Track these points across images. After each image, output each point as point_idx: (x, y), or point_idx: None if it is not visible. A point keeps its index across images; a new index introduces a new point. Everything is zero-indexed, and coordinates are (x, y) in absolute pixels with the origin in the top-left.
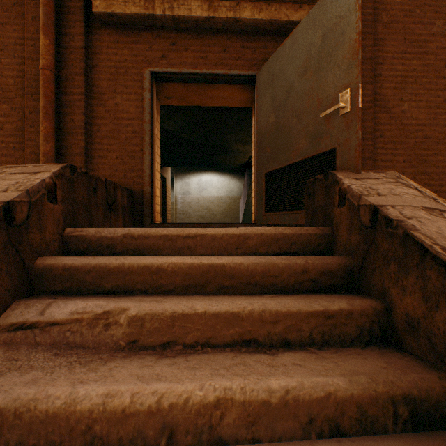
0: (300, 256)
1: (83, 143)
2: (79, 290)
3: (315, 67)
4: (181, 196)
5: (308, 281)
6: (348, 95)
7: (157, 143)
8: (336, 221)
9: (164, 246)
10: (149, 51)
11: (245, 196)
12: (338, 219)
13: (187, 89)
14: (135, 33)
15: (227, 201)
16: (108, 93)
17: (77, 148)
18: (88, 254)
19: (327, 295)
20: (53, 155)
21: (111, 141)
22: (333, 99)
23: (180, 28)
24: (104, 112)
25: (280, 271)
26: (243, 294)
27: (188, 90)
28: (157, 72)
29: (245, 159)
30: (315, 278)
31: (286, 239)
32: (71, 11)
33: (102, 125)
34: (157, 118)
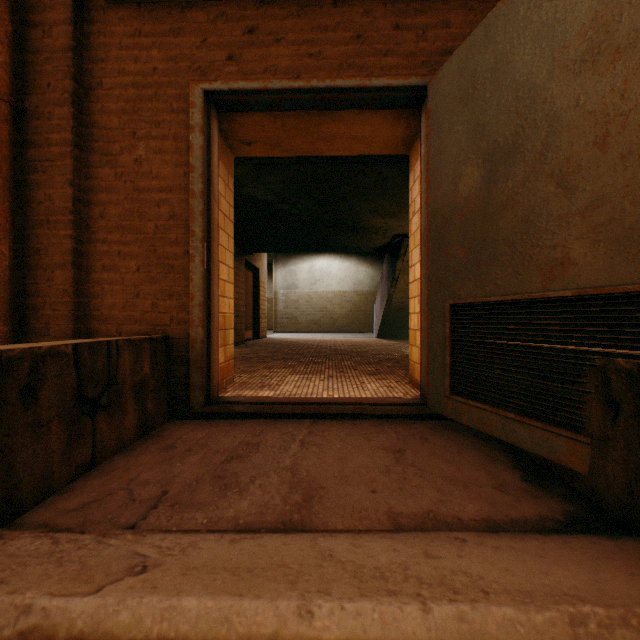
0: None
1: (69, 242)
2: None
3: (635, 34)
4: (283, 292)
5: None
6: None
7: (228, 230)
8: None
9: None
10: (202, 49)
11: (384, 297)
12: None
13: (282, 124)
14: (174, 13)
15: (354, 298)
16: (121, 139)
17: (58, 252)
18: None
19: None
20: (5, 272)
21: (127, 235)
22: None
23: None
24: (114, 178)
25: None
26: None
27: (284, 127)
28: (218, 90)
29: (385, 240)
30: None
31: None
32: None
33: (108, 203)
34: (228, 183)
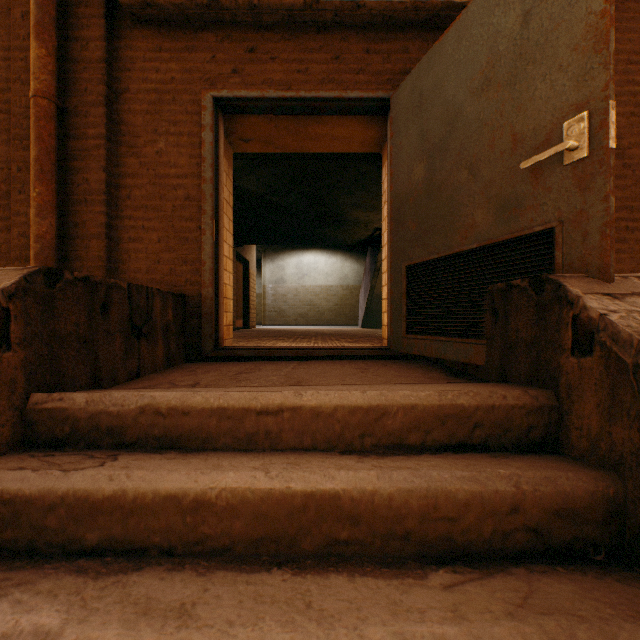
0: (497, 461)
1: (103, 217)
2: (32, 545)
3: (507, 76)
4: (272, 286)
5: (522, 531)
6: (585, 123)
7: (229, 214)
8: (569, 382)
9: (218, 430)
10: (211, 64)
11: (367, 288)
12: (573, 378)
13: (276, 125)
14: (189, 33)
15: (340, 292)
16: (144, 135)
17: (94, 225)
18: (73, 445)
19: (578, 584)
20: (53, 239)
21: (150, 213)
22: (548, 133)
23: (263, 22)
24: (139, 166)
25: (460, 508)
26: (380, 564)
27: (277, 128)
28: (225, 97)
29: (368, 233)
30: (538, 524)
31: (463, 416)
32: (84, 1)
33: (134, 187)
34: (229, 174)
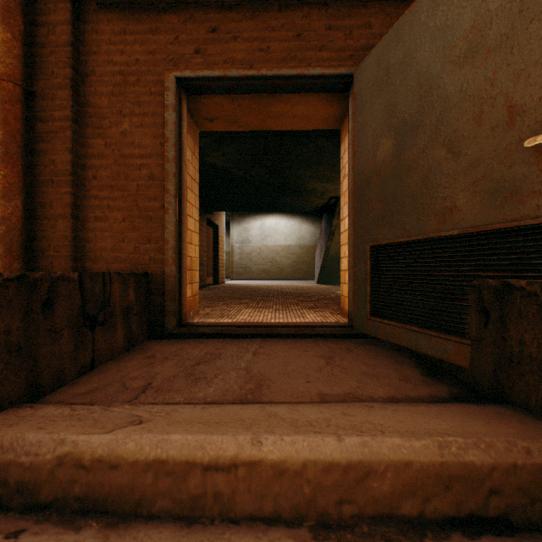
0: None
1: (69, 198)
2: None
3: (500, 38)
4: (239, 246)
5: None
6: None
7: (194, 190)
8: None
9: (154, 489)
10: (174, 45)
11: (322, 249)
12: None
13: (238, 105)
14: (152, 15)
15: (297, 251)
16: (110, 116)
17: (60, 206)
18: None
19: None
20: (18, 220)
21: (115, 192)
22: None
23: (225, 2)
24: (104, 146)
25: None
26: None
27: (240, 107)
28: (187, 77)
29: (323, 201)
30: None
31: (474, 479)
32: None
33: (100, 167)
34: (194, 152)
